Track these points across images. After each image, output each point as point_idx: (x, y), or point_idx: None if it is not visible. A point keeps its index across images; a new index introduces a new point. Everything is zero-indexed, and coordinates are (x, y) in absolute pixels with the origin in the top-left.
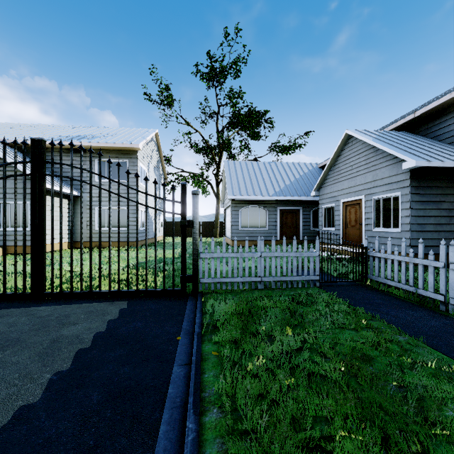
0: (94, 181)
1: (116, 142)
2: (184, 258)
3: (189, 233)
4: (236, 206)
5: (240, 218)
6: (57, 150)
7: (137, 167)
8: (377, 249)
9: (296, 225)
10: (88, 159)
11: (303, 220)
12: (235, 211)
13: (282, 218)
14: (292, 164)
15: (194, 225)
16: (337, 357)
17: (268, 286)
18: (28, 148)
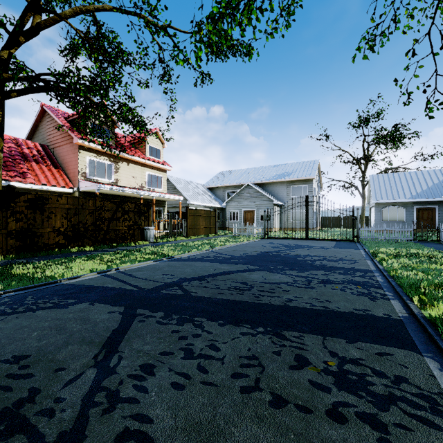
0: (290, 197)
1: (302, 176)
2: (353, 230)
3: (337, 225)
4: (378, 207)
5: (382, 214)
6: (273, 183)
7: (313, 188)
8: (442, 228)
9: (431, 218)
10: (287, 186)
11: (439, 215)
12: (378, 210)
13: (418, 213)
14: (433, 171)
15: (357, 219)
16: (396, 245)
17: (388, 240)
18: (260, 184)
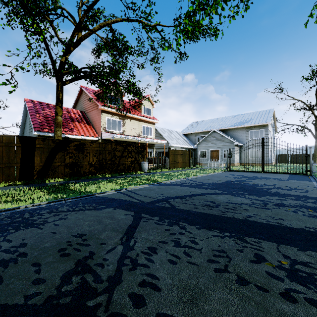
0: (248, 139)
1: (259, 123)
2: (306, 165)
3: (291, 161)
4: None
5: None
6: (234, 129)
7: (268, 131)
8: None
9: None
10: (246, 131)
11: None
12: None
13: None
14: None
15: (310, 156)
16: None
17: None
18: (223, 130)
